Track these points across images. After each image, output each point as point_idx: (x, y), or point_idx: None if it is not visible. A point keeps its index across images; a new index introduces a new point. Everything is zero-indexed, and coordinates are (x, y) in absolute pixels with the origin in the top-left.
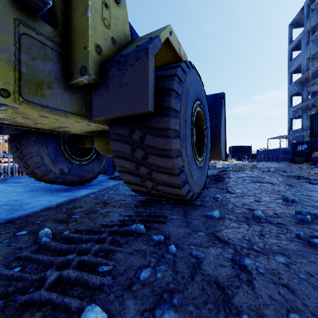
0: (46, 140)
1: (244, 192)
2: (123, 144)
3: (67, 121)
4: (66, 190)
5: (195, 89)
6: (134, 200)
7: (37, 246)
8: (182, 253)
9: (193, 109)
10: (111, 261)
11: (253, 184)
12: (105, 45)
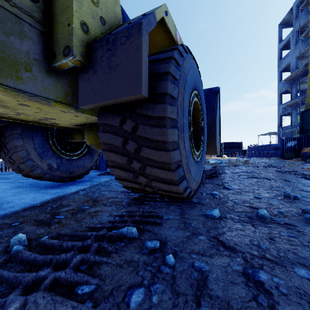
0: (33, 133)
1: (241, 188)
2: (113, 136)
3: (52, 111)
4: (55, 187)
5: (193, 76)
6: (126, 197)
7: (6, 256)
8: (182, 264)
9: (190, 98)
10: (95, 277)
11: (249, 179)
12: (93, 25)
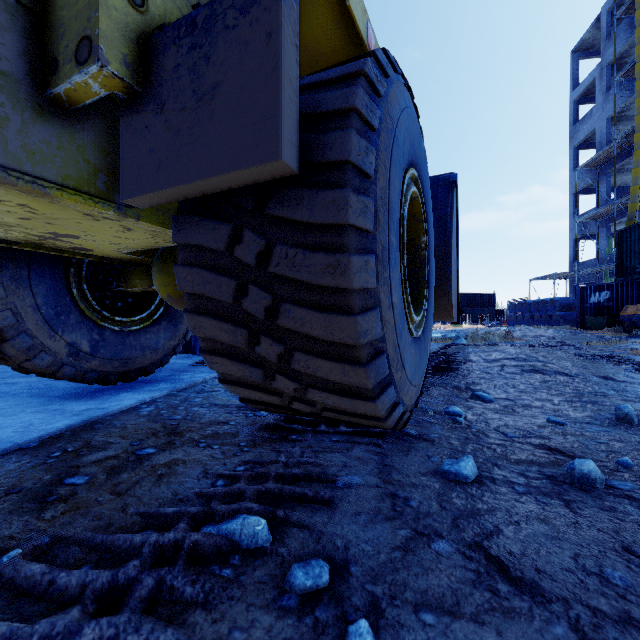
0: (31, 271)
1: (512, 397)
2: (211, 276)
3: (63, 215)
4: (87, 395)
5: (409, 132)
6: (249, 422)
7: None
8: None
9: (403, 183)
10: None
11: (525, 376)
12: None
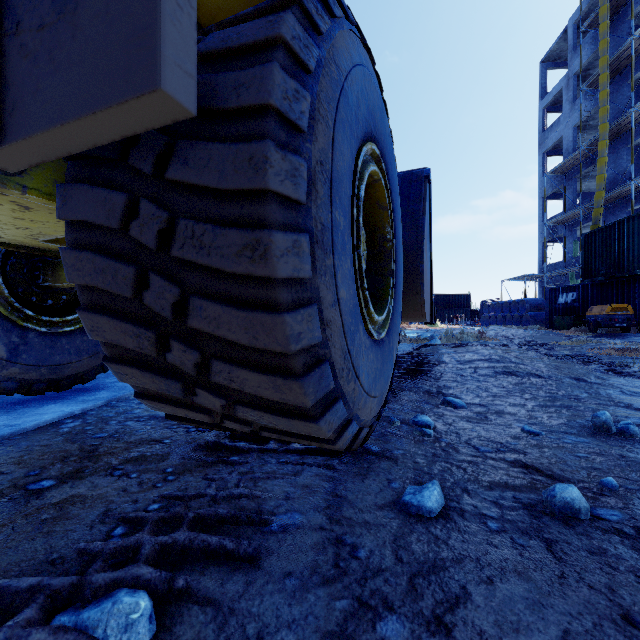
0: None
1: (485, 402)
2: (104, 263)
3: None
4: (3, 408)
5: (366, 96)
6: (188, 440)
7: None
8: None
9: (358, 157)
10: None
11: (498, 378)
12: None
